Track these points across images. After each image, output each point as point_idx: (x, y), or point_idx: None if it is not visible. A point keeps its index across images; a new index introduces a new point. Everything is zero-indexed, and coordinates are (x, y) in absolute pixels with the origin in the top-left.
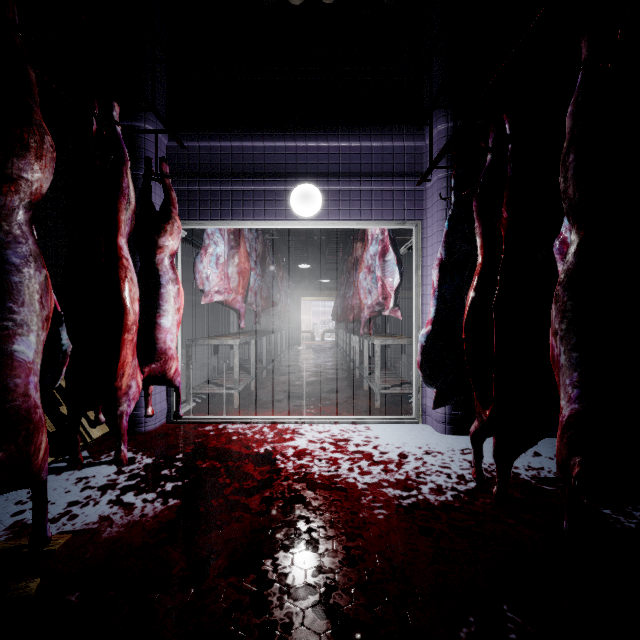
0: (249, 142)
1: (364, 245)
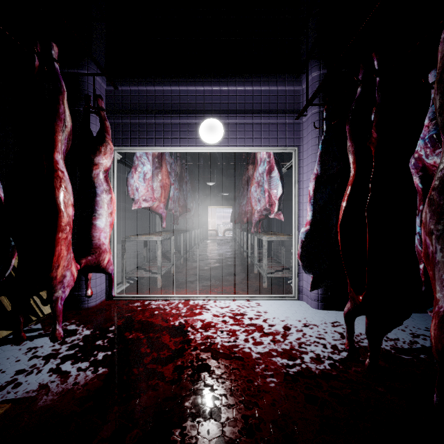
0: (168, 87)
1: (254, 167)
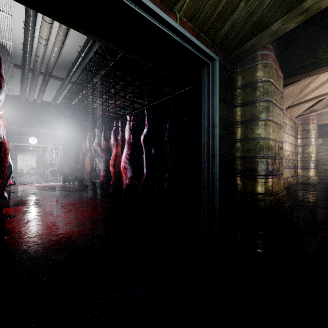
0: (18, 127)
1: None
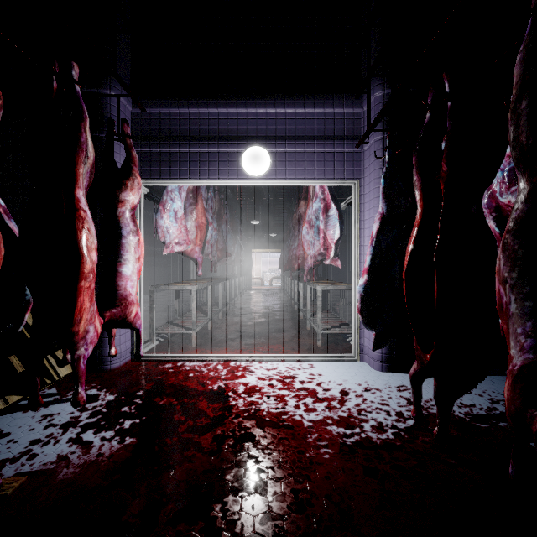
0: (205, 109)
1: (307, 203)
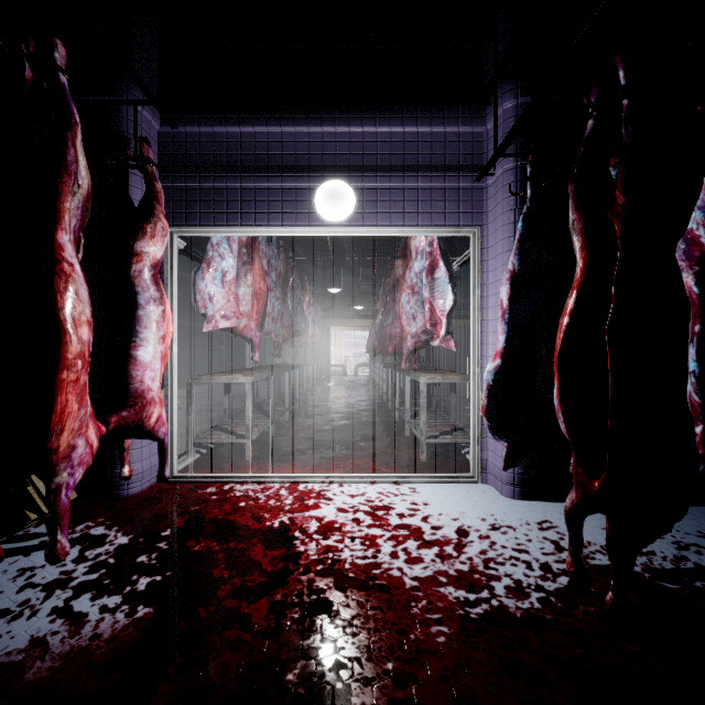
0: (263, 127)
1: (405, 263)
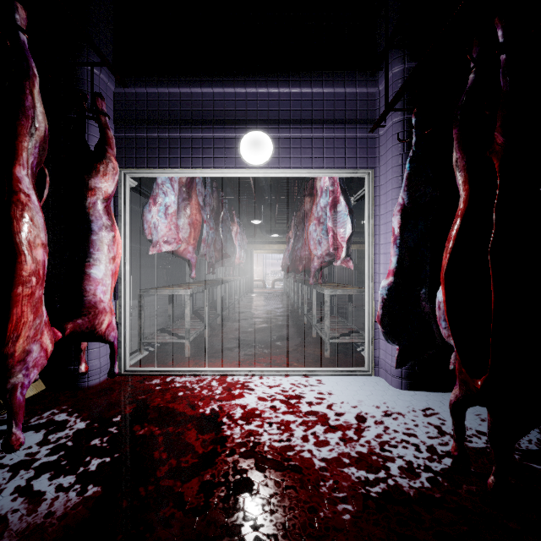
0: (198, 88)
1: (312, 199)
